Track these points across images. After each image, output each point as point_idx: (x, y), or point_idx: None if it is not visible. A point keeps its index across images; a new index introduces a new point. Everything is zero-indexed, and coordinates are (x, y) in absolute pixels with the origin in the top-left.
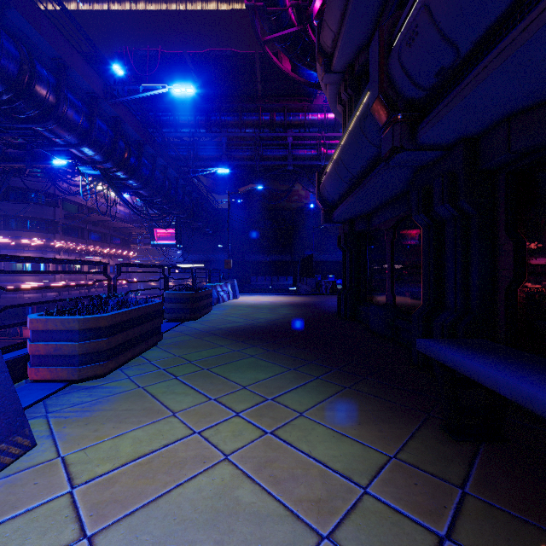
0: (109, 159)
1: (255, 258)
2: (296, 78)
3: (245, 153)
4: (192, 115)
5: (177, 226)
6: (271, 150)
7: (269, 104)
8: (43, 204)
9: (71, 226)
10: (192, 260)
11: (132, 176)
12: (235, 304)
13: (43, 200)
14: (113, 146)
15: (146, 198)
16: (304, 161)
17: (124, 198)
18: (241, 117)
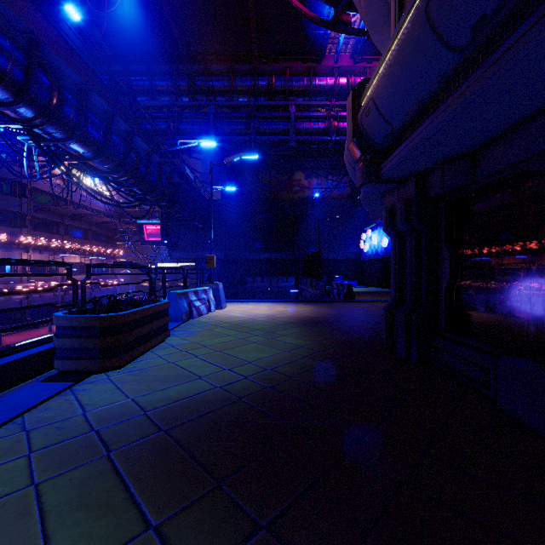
0: (19, 100)
1: (251, 256)
2: (303, 11)
3: (237, 126)
4: (172, 79)
5: (162, 220)
6: (269, 122)
7: (266, 65)
8: (7, 194)
9: (43, 220)
10: (180, 258)
11: (71, 135)
12: (214, 322)
13: (7, 189)
14: (24, 79)
15: (104, 175)
16: (309, 136)
17: (71, 173)
18: (233, 81)
